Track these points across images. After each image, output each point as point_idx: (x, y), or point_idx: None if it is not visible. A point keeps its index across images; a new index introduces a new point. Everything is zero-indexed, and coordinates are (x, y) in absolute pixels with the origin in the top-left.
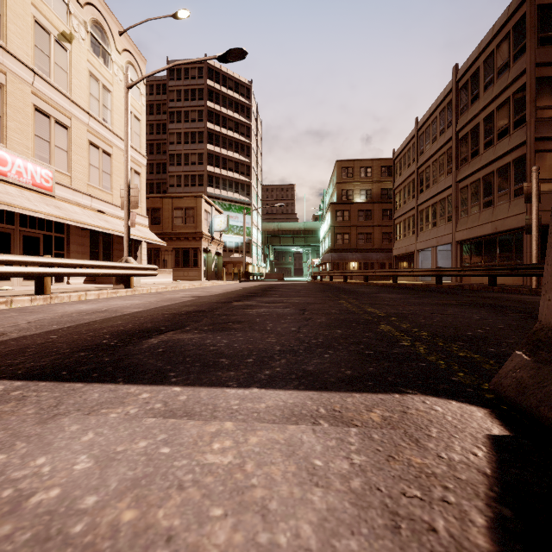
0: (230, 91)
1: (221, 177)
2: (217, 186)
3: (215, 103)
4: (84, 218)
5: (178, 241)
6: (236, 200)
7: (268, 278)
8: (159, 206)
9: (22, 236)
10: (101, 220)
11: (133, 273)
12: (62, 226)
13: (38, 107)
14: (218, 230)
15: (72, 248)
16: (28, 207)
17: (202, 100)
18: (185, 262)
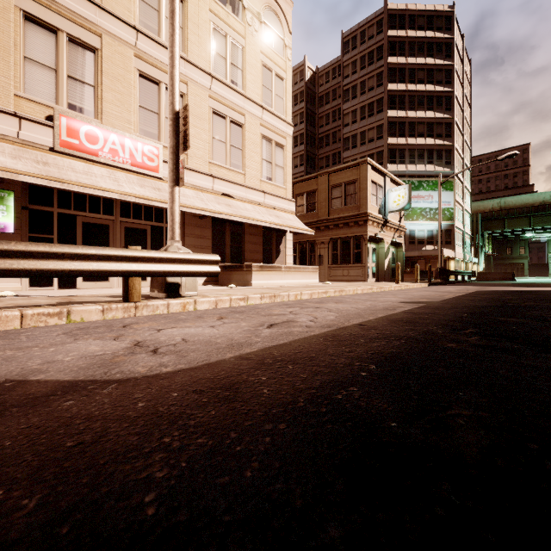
0: (420, 32)
1: (406, 148)
2: (402, 161)
3: (398, 56)
4: (191, 201)
5: (335, 230)
6: (429, 174)
7: (483, 278)
8: (314, 188)
9: (124, 228)
10: (220, 204)
11: (131, 270)
12: None
13: (143, 72)
14: (394, 209)
15: (188, 242)
16: (96, 185)
17: (381, 59)
18: (344, 257)
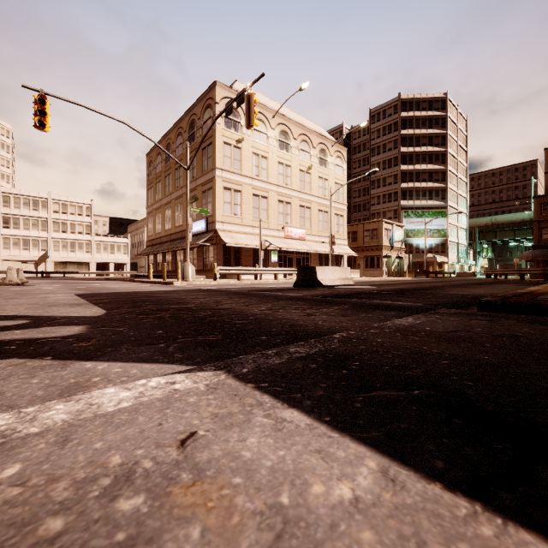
0: (423, 112)
1: (414, 189)
2: (410, 198)
3: (408, 129)
4: (316, 248)
5: (367, 252)
6: (430, 206)
7: (459, 276)
8: (355, 230)
9: (296, 258)
10: (323, 247)
11: None
12: (308, 252)
13: (300, 205)
14: (397, 241)
15: (312, 261)
16: (298, 248)
17: (396, 131)
18: (371, 265)
